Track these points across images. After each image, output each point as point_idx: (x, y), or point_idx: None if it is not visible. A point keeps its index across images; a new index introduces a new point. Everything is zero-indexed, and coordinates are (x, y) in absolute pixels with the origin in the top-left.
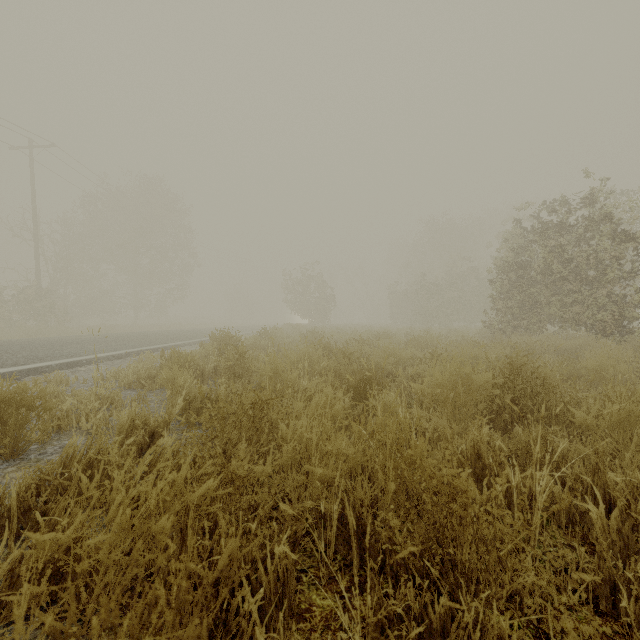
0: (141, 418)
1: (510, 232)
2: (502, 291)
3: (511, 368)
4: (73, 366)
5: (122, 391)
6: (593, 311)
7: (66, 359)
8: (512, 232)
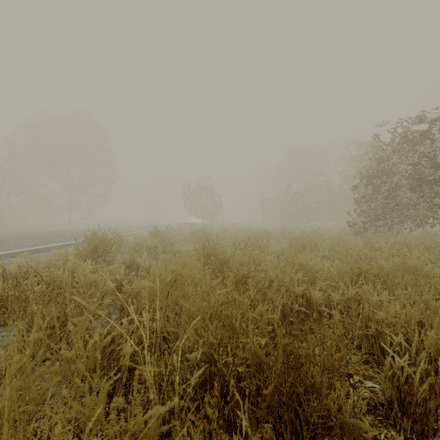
0: None
1: (371, 145)
2: (364, 195)
3: None
4: None
5: None
6: None
7: None
8: (373, 144)
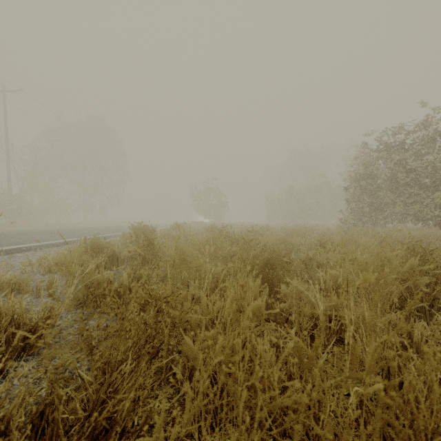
0: (10, 316)
1: (360, 151)
2: (354, 195)
3: (424, 253)
4: (12, 252)
5: (41, 275)
6: (430, 209)
7: (7, 246)
8: (362, 151)
